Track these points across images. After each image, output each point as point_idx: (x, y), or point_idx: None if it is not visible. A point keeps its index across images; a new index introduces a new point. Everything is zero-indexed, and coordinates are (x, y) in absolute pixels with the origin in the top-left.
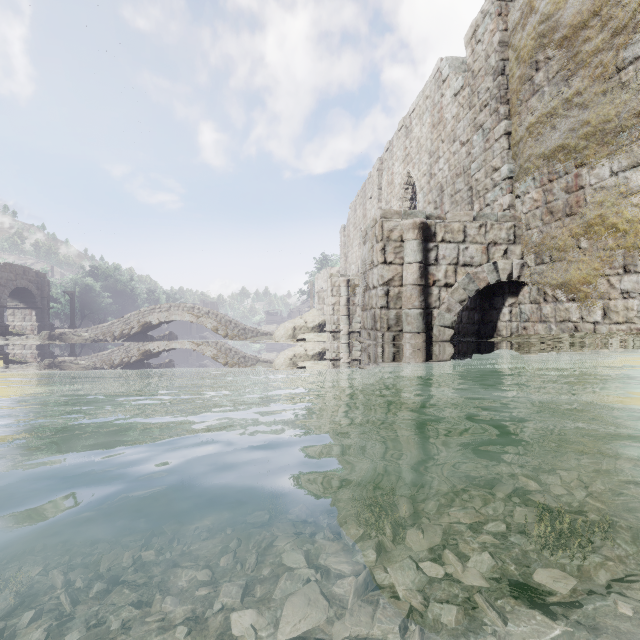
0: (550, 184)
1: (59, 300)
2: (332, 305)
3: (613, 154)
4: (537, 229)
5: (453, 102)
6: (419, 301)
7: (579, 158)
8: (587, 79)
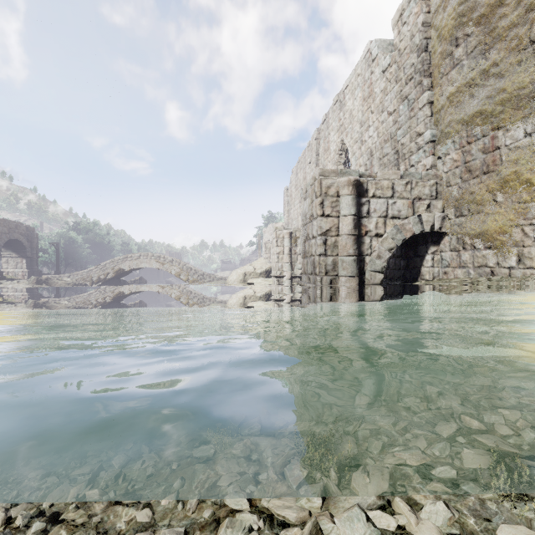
0: (469, 146)
1: (47, 250)
2: (277, 254)
3: (527, 117)
4: (457, 186)
5: (381, 78)
6: (353, 249)
7: (495, 122)
8: (503, 51)
